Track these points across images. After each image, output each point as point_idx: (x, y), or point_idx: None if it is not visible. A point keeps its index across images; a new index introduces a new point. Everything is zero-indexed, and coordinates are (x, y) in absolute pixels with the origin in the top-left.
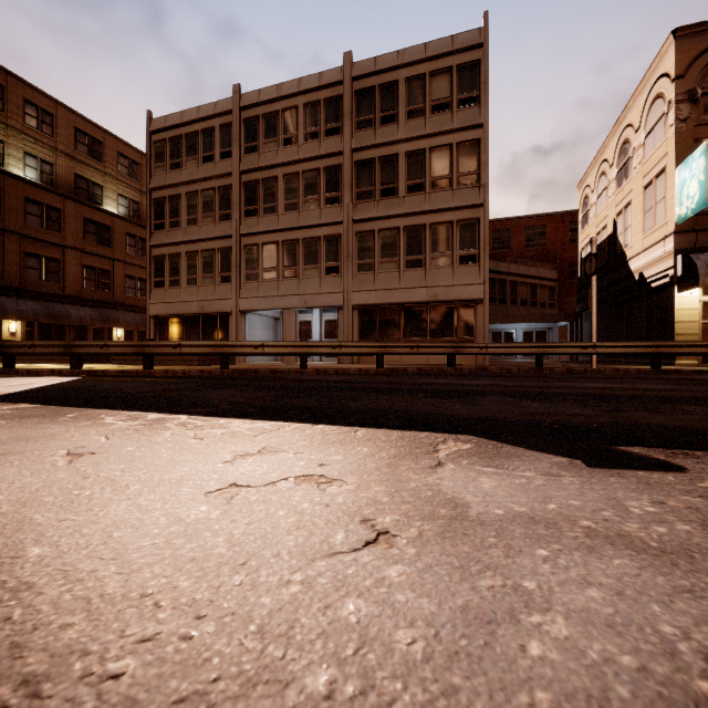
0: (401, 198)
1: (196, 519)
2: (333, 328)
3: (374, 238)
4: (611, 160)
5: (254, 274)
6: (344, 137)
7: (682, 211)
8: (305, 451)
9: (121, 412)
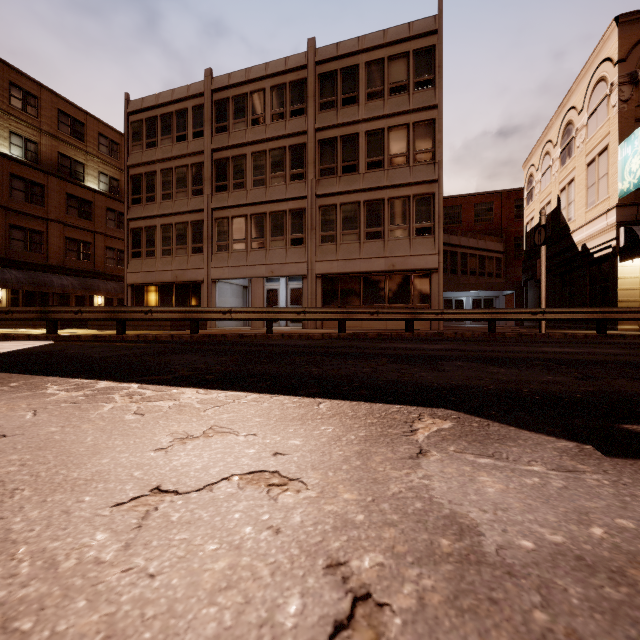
0: (361, 174)
1: (76, 564)
2: (298, 295)
3: (336, 211)
4: (555, 141)
5: (225, 246)
6: (308, 118)
7: (624, 186)
8: (259, 433)
9: (70, 379)
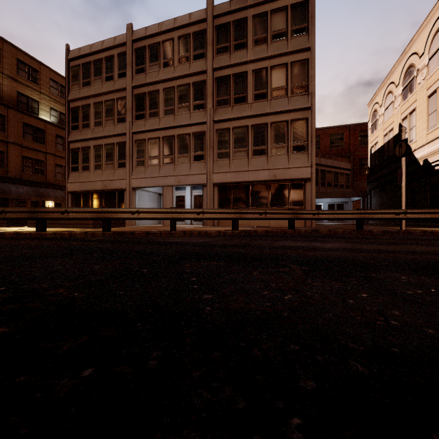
0: (249, 104)
1: None
2: (200, 200)
3: (229, 134)
4: (397, 82)
5: (142, 161)
6: (207, 60)
7: None
8: None
9: None
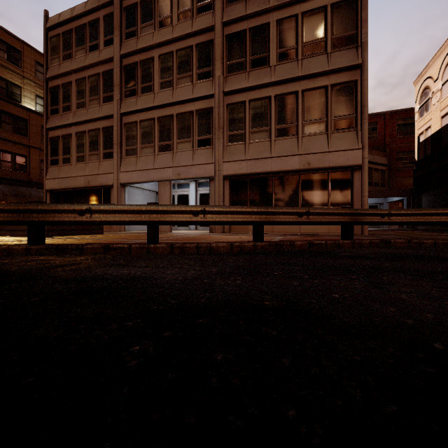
0: (272, 67)
1: None
2: (207, 200)
3: (245, 109)
4: None
5: (133, 150)
6: (215, 11)
7: None
8: None
9: None
